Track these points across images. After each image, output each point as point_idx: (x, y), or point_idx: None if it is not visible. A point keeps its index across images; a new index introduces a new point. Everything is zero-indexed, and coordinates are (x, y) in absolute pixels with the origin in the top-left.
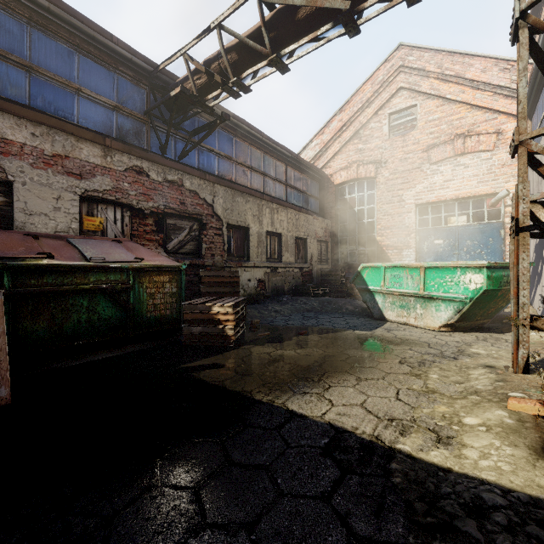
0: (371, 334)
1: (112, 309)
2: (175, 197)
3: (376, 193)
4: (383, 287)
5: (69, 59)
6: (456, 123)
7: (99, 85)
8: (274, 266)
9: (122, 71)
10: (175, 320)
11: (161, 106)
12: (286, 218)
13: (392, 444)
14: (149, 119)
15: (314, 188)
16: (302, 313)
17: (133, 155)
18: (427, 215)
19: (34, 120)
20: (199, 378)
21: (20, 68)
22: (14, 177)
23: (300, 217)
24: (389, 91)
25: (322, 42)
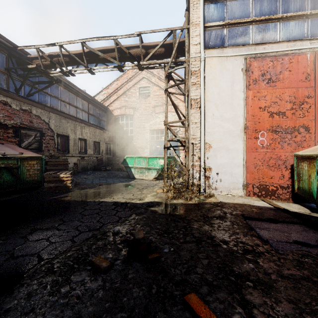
0: (129, 183)
1: (10, 177)
2: (27, 118)
3: (133, 122)
4: (134, 165)
5: None
6: (164, 98)
7: None
8: (83, 156)
9: None
10: (39, 181)
11: (15, 66)
12: (89, 131)
13: (129, 202)
14: (8, 72)
15: (104, 116)
16: (98, 178)
17: (2, 94)
18: (154, 135)
19: None
20: (62, 200)
21: None
22: None
23: (96, 131)
24: (139, 77)
25: (109, 69)
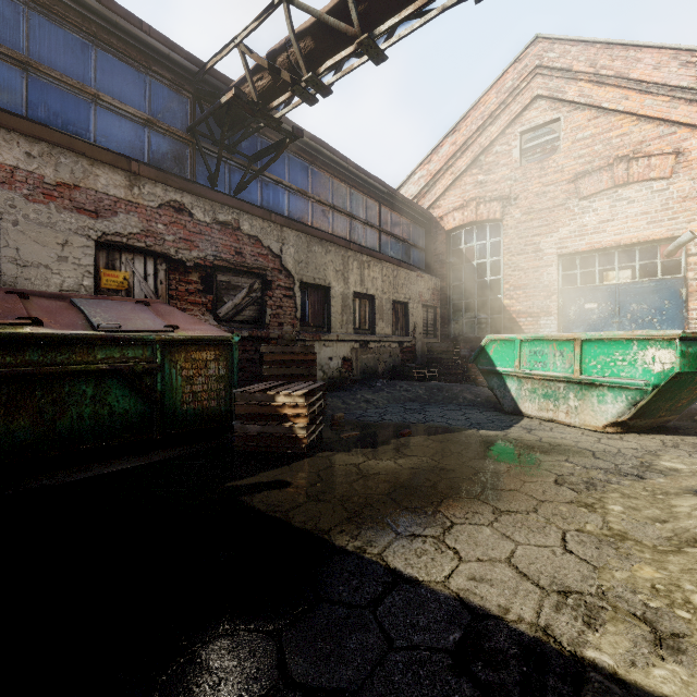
0: (505, 436)
1: (130, 400)
2: (229, 245)
3: (502, 241)
4: (519, 369)
5: (82, 54)
6: (617, 142)
7: (124, 90)
8: (365, 339)
9: (157, 72)
10: (224, 414)
11: (210, 121)
12: (381, 275)
13: (576, 649)
14: (193, 138)
15: (418, 235)
16: (402, 403)
17: (169, 185)
18: (574, 269)
19: (29, 134)
20: (251, 505)
21: (14, 64)
22: (2, 213)
23: (399, 273)
24: (521, 101)
25: (434, 12)
